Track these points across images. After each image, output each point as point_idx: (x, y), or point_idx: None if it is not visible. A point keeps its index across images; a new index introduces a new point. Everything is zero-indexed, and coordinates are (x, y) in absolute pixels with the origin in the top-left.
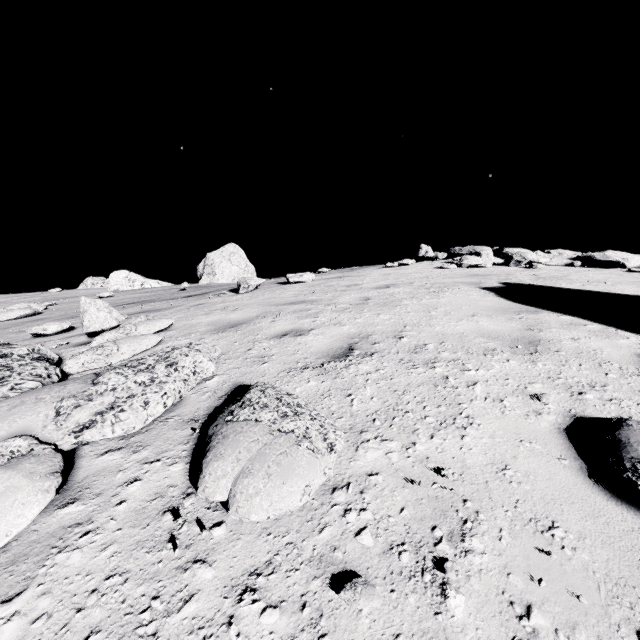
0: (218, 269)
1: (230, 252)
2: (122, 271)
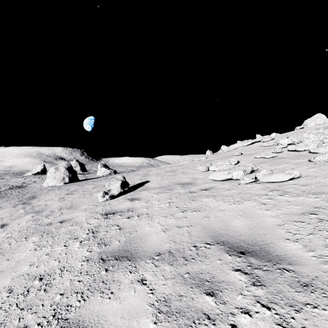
0: (308, 126)
1: (315, 117)
2: (273, 133)
